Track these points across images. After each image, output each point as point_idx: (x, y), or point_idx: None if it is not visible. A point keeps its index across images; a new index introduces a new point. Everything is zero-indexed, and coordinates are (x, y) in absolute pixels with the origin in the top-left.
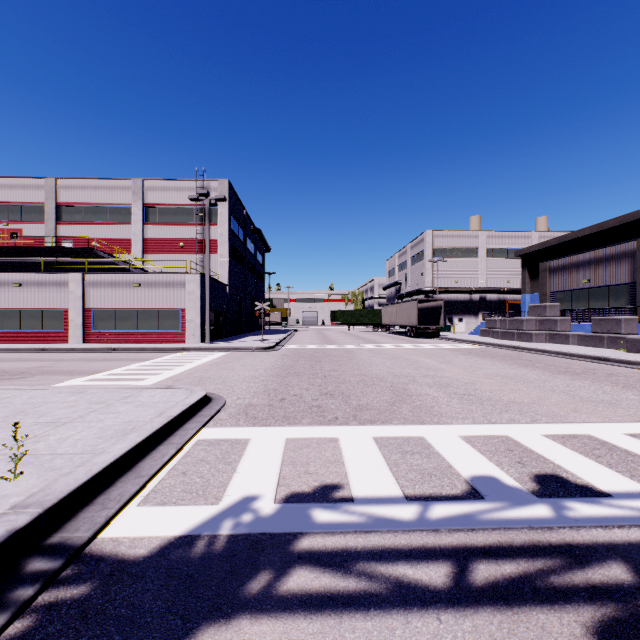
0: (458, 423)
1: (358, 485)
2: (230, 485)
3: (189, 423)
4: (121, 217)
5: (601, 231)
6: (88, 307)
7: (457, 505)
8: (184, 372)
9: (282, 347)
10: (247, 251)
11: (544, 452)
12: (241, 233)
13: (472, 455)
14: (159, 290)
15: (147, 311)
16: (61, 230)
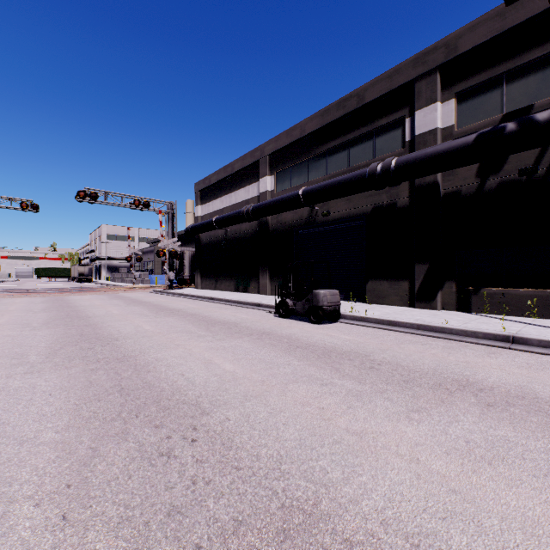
0: None
1: None
2: None
3: None
4: None
5: None
6: None
7: None
8: None
9: None
10: None
11: None
12: None
13: None
14: None
15: None
16: None
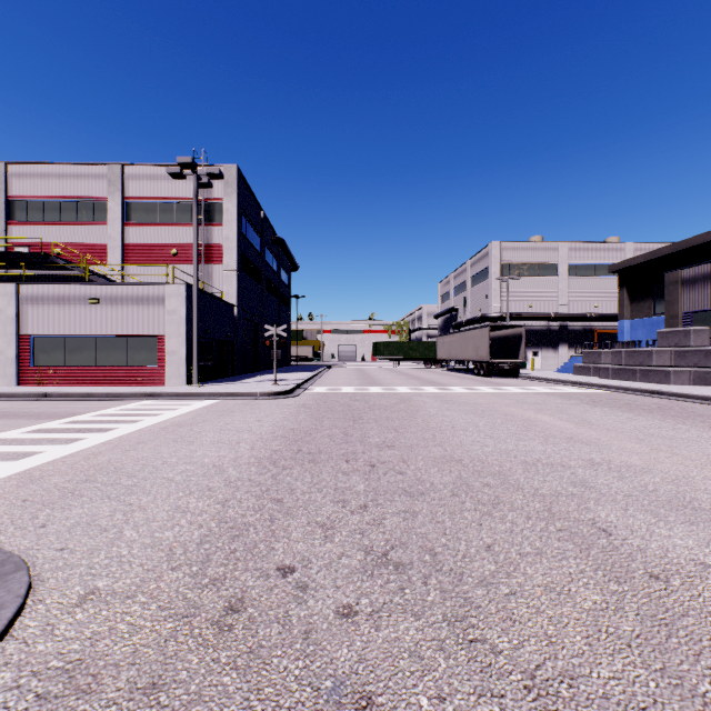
0: None
1: None
2: None
3: None
4: (93, 215)
5: None
6: (25, 333)
7: None
8: (86, 450)
9: (304, 391)
10: (266, 266)
11: None
12: (257, 241)
13: None
14: (127, 308)
15: (110, 339)
16: (13, 232)
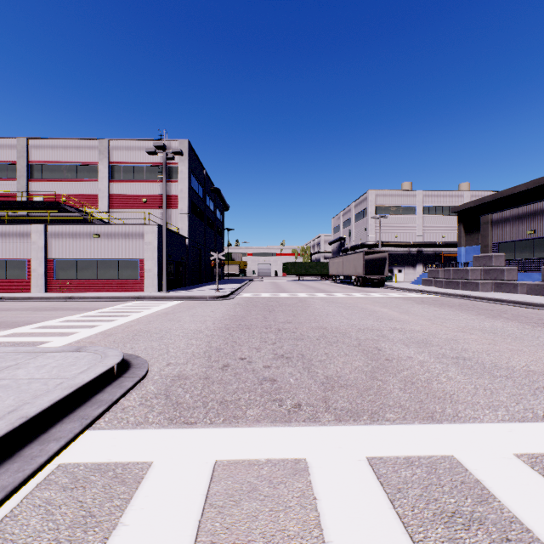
0: (490, 419)
1: None
2: None
3: (64, 422)
4: (88, 174)
5: (537, 187)
6: (50, 257)
7: None
8: (124, 324)
9: (237, 296)
10: (207, 208)
11: None
12: (201, 191)
13: None
14: (118, 241)
15: (107, 261)
16: (32, 187)
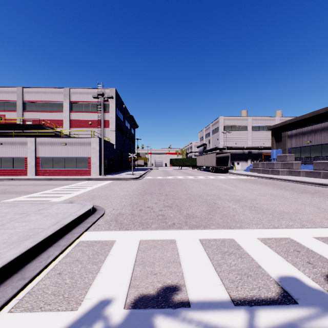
0: (254, 228)
1: (192, 287)
2: (92, 286)
3: (76, 228)
4: (58, 108)
5: (315, 115)
6: (38, 156)
7: (278, 311)
8: (85, 192)
9: (143, 178)
10: (125, 127)
11: (322, 253)
12: (122, 117)
13: (272, 255)
14: (76, 147)
15: (70, 158)
16: (25, 115)
